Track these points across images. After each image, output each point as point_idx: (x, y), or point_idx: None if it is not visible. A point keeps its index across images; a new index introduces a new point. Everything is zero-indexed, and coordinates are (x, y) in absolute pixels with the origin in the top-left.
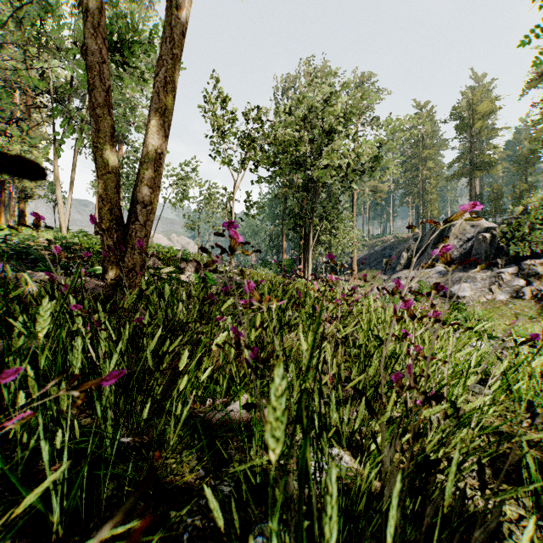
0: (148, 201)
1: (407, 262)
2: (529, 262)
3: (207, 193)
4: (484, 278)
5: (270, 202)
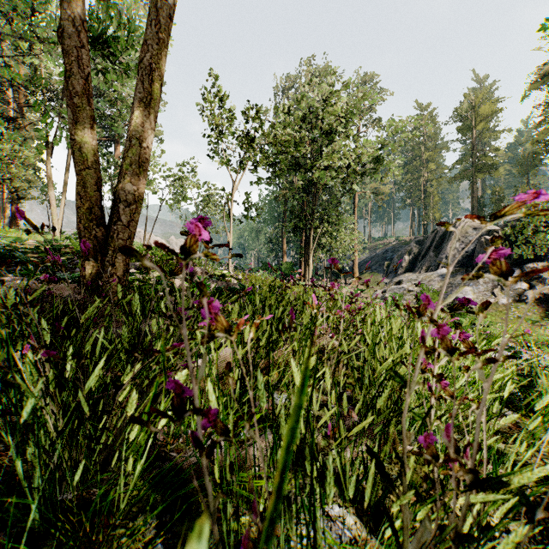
0: (132, 199)
1: (409, 265)
2: (531, 265)
3: (205, 195)
4: (486, 282)
5: (270, 204)
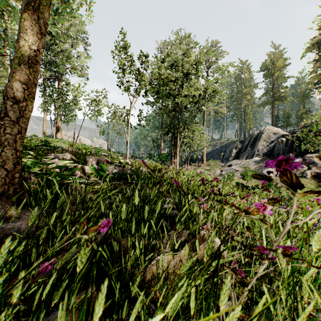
0: (21, 97)
1: (236, 155)
2: (309, 155)
3: (113, 112)
4: None
5: (153, 118)
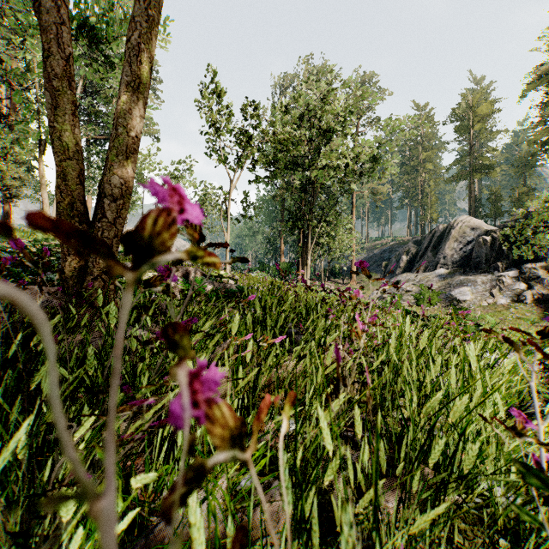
0: (119, 194)
1: (407, 265)
2: (529, 265)
3: (202, 194)
4: (484, 282)
5: (267, 204)
